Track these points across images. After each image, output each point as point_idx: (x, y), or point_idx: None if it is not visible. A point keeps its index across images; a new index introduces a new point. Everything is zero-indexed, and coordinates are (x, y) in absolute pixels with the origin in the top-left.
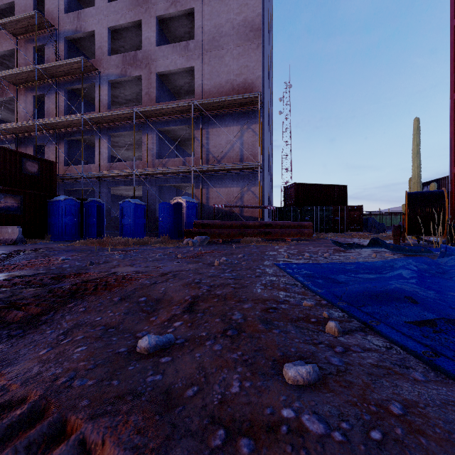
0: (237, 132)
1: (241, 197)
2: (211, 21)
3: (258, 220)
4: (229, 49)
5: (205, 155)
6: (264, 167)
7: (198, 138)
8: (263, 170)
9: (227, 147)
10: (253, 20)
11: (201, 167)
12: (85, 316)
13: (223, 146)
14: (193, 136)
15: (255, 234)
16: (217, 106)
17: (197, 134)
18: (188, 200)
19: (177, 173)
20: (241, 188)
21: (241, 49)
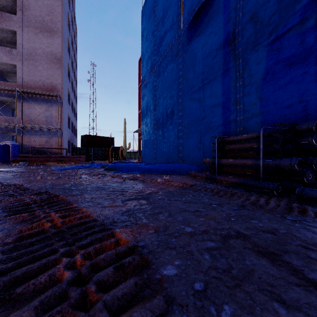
0: (47, 108)
1: (49, 142)
2: (29, 44)
3: (59, 154)
4: (42, 63)
5: (24, 117)
6: (62, 128)
7: (20, 107)
8: (62, 129)
9: (40, 115)
10: (56, 53)
11: (22, 125)
12: (0, 174)
13: (37, 114)
14: (16, 108)
15: (55, 161)
16: (33, 93)
17: (18, 104)
18: (14, 143)
19: (3, 125)
20: (49, 138)
21: (49, 66)
